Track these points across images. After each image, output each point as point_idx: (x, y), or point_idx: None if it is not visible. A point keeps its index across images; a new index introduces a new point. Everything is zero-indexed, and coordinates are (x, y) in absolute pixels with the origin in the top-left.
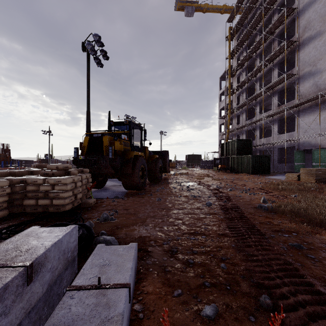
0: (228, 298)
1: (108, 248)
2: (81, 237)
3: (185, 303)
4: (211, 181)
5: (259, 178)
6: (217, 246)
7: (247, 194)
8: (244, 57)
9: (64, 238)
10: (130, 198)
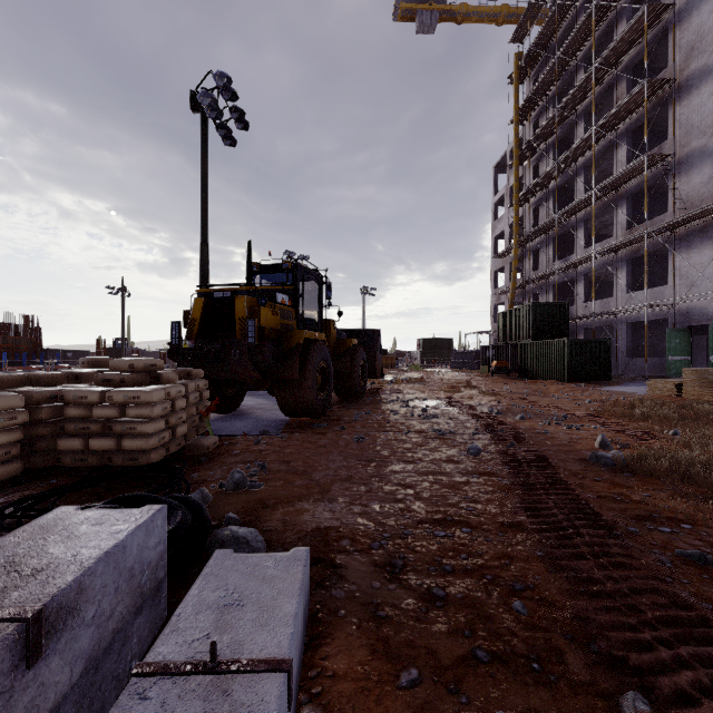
0: (538, 697)
1: (241, 560)
2: (178, 530)
3: (429, 707)
4: (477, 396)
5: (585, 391)
6: (500, 554)
7: (562, 428)
8: (550, 120)
9: (131, 538)
10: (295, 435)
